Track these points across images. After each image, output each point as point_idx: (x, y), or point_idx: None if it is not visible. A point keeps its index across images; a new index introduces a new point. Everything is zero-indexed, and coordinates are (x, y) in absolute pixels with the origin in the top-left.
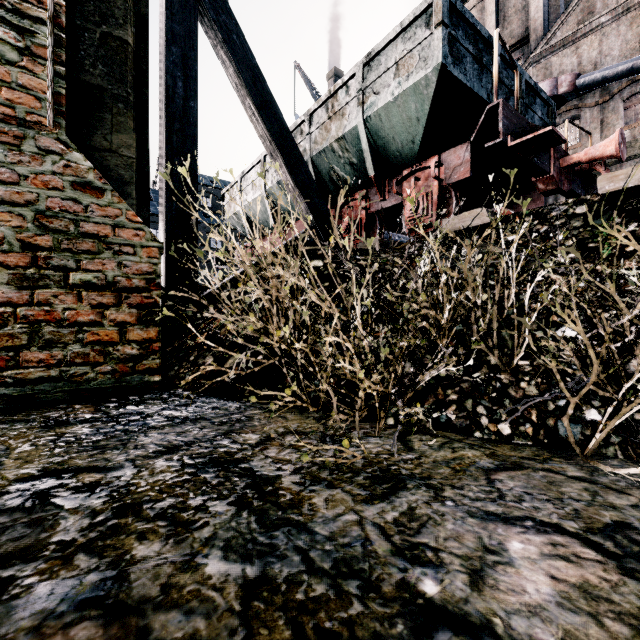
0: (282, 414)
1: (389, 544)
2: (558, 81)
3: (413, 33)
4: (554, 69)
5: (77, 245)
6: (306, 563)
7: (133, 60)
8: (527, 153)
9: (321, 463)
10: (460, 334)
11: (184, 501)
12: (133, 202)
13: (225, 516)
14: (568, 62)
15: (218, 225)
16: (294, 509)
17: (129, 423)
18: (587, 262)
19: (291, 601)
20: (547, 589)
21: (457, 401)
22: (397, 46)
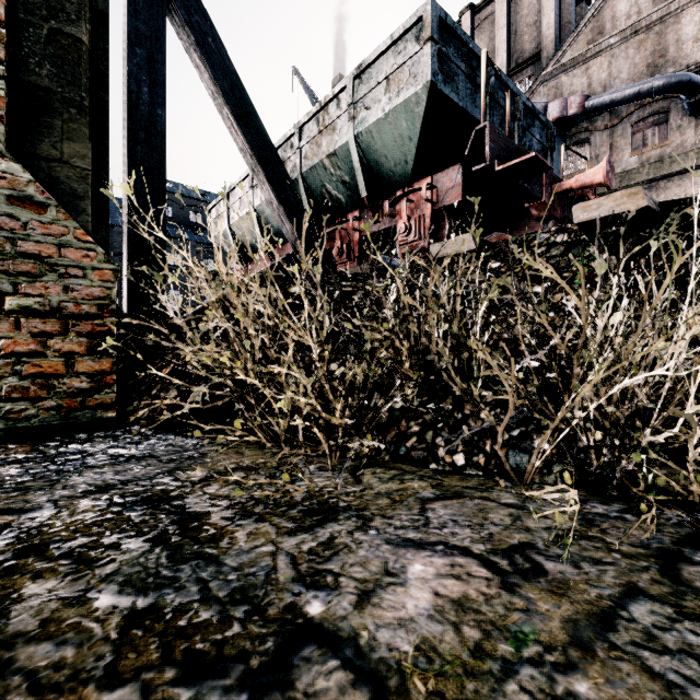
0: (240, 450)
1: (294, 572)
2: (567, 102)
3: (403, 47)
4: (565, 89)
5: (14, 266)
6: (202, 593)
7: (88, 61)
8: (515, 178)
9: (260, 498)
10: (431, 364)
11: (97, 540)
12: (88, 219)
13: (136, 552)
14: (578, 83)
15: (210, 244)
16: (212, 543)
17: (66, 463)
18: (560, 292)
19: (171, 627)
20: (426, 604)
21: (418, 433)
22: (388, 60)
